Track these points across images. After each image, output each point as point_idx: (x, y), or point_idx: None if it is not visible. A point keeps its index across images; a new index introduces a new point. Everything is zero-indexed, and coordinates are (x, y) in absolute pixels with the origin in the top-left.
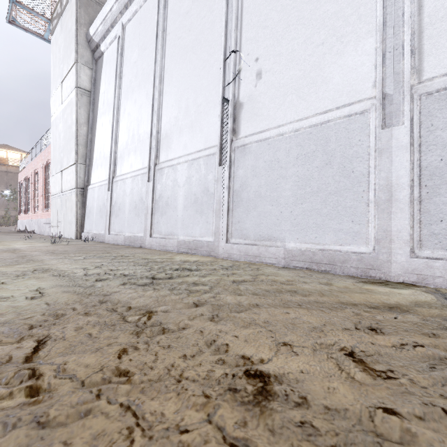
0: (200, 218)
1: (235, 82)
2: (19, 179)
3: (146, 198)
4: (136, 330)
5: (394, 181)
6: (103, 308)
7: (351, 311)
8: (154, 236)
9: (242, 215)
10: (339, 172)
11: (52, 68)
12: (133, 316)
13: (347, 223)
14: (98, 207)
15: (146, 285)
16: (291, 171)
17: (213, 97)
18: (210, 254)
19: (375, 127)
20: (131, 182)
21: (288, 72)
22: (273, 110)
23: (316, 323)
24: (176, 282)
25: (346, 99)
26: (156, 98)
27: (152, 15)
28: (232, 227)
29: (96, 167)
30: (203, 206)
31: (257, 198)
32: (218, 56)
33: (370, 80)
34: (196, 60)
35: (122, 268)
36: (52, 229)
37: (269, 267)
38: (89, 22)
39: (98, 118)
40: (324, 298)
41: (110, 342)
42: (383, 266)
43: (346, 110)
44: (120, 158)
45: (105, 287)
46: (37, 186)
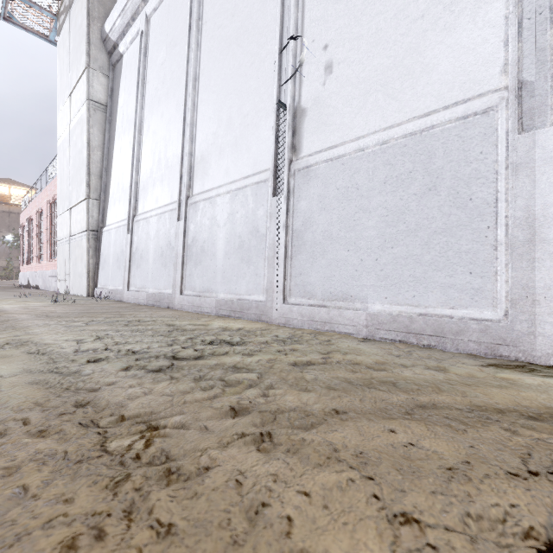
0: (247, 269)
1: (294, 81)
2: (21, 221)
3: (175, 243)
4: (116, 476)
5: (540, 212)
6: (76, 419)
7: (502, 428)
8: (186, 293)
9: (304, 264)
10: (449, 200)
11: (59, 77)
12: (122, 439)
13: (462, 276)
14: (114, 254)
15: (161, 370)
16: (376, 201)
17: (264, 103)
18: (260, 319)
19: (506, 132)
20: (157, 222)
21: (371, 61)
22: (349, 115)
23: (452, 459)
24: (207, 365)
25: (459, 94)
26: (188, 109)
27: (184, 0)
28: (291, 281)
29: (112, 203)
30: (251, 252)
31: (326, 240)
32: (272, 47)
33: (497, 64)
34: (242, 54)
35: (133, 340)
36: (58, 284)
37: (345, 340)
38: (105, 16)
39: (116, 139)
40: (445, 398)
41: (52, 515)
42: (521, 341)
43: (460, 109)
44: (143, 190)
45: (97, 374)
46: (42, 229)
